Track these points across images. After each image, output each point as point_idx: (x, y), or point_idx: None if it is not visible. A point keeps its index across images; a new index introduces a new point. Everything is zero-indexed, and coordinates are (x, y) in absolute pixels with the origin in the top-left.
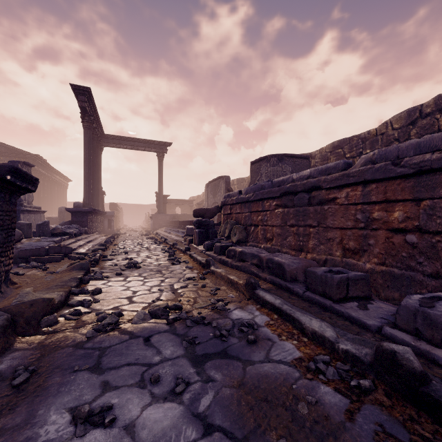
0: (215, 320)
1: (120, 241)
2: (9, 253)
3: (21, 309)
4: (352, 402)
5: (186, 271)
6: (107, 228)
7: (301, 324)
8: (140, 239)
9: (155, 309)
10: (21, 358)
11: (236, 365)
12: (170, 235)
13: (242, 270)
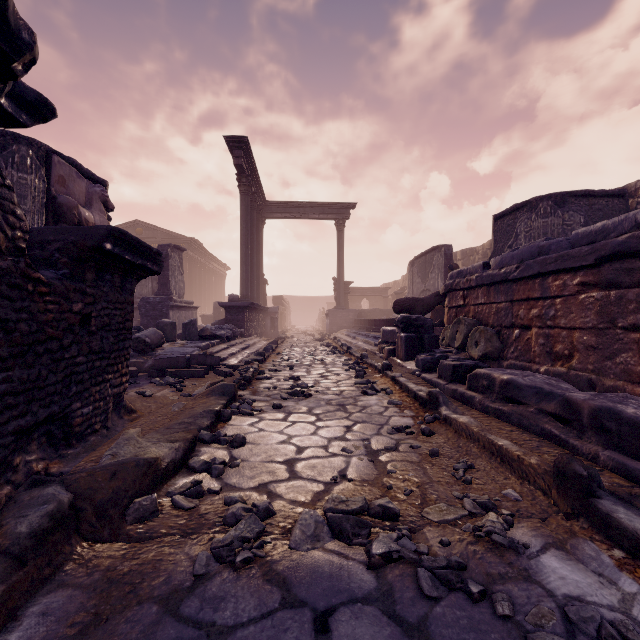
0: (497, 585)
1: (285, 348)
2: (121, 366)
3: (95, 483)
4: None
5: (389, 409)
6: (269, 329)
7: None
8: (312, 347)
9: (338, 516)
10: (56, 617)
11: None
12: (355, 342)
13: (512, 421)
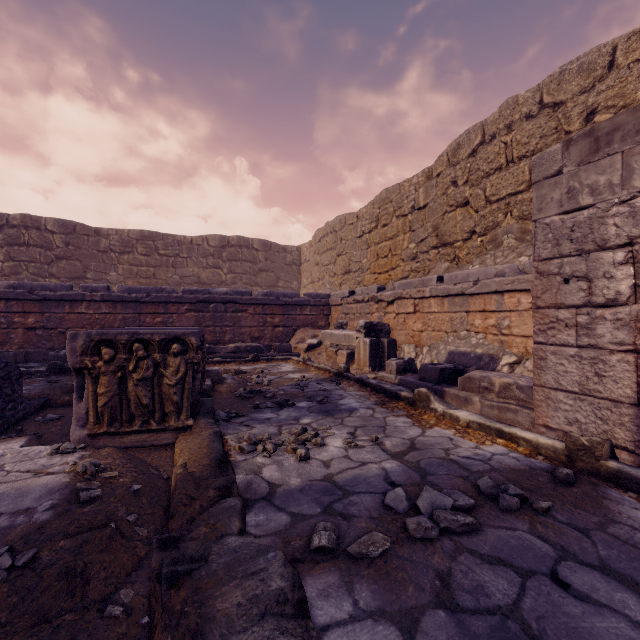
0: None
1: None
2: None
3: None
4: (47, 377)
5: None
6: None
7: None
8: None
9: None
10: None
11: None
12: None
13: None
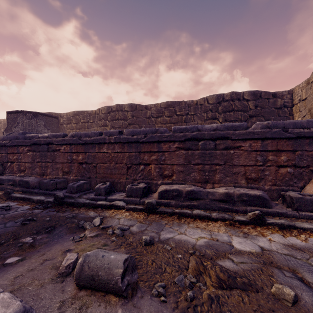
0: None
1: None
2: None
3: None
4: (44, 210)
5: None
6: None
7: (33, 199)
8: None
9: None
10: None
11: (0, 216)
12: None
13: (0, 190)
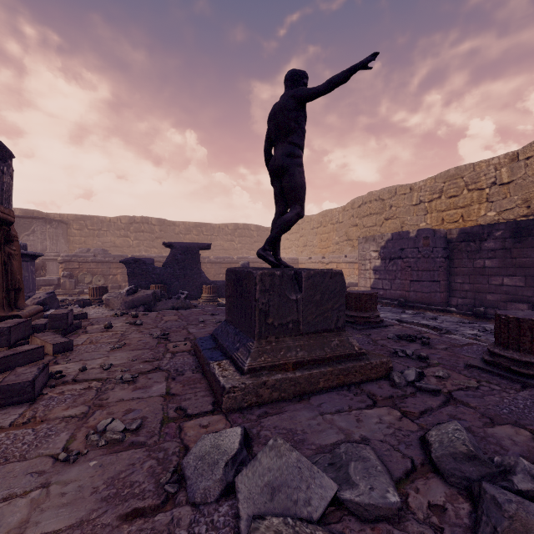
0: None
1: None
2: None
3: None
4: None
5: None
6: None
7: None
8: None
9: None
10: None
11: None
12: None
13: None
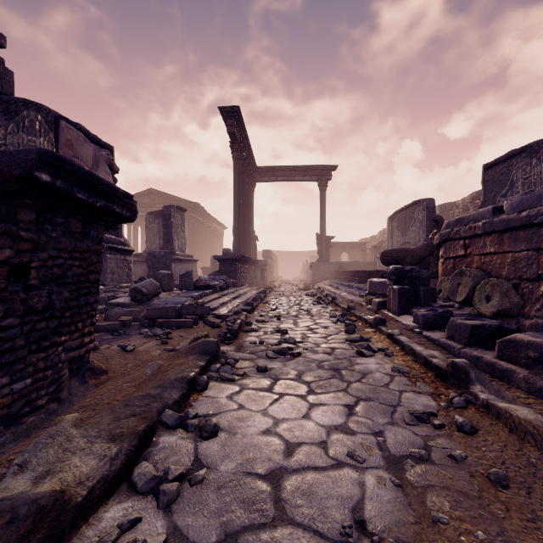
0: None
1: (272, 297)
2: (82, 324)
3: None
4: None
5: (396, 379)
6: (259, 279)
7: None
8: (297, 296)
9: None
10: None
11: None
12: (338, 292)
13: None
